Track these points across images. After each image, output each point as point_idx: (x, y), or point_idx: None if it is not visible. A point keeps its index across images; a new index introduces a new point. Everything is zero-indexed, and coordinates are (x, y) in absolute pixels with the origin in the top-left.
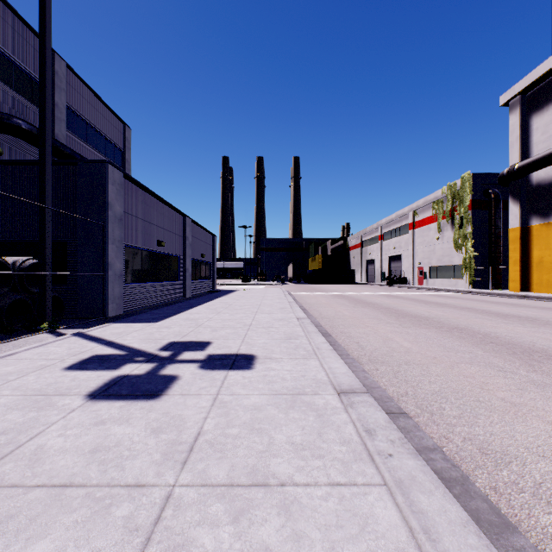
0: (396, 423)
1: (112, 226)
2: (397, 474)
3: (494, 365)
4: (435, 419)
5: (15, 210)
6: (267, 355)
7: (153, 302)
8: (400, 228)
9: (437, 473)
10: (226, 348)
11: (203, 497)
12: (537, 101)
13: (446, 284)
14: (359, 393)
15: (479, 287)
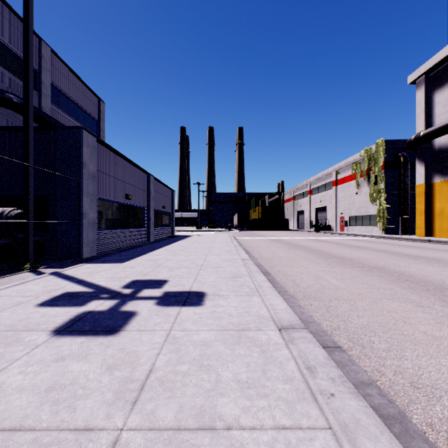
0: (332, 356)
1: (86, 182)
2: (341, 417)
3: (412, 300)
4: (366, 352)
5: (5, 168)
6: (216, 292)
7: (121, 245)
8: (325, 184)
9: (376, 410)
10: (180, 285)
11: (150, 443)
12: (439, 80)
13: (363, 230)
14: (298, 329)
15: (390, 233)
